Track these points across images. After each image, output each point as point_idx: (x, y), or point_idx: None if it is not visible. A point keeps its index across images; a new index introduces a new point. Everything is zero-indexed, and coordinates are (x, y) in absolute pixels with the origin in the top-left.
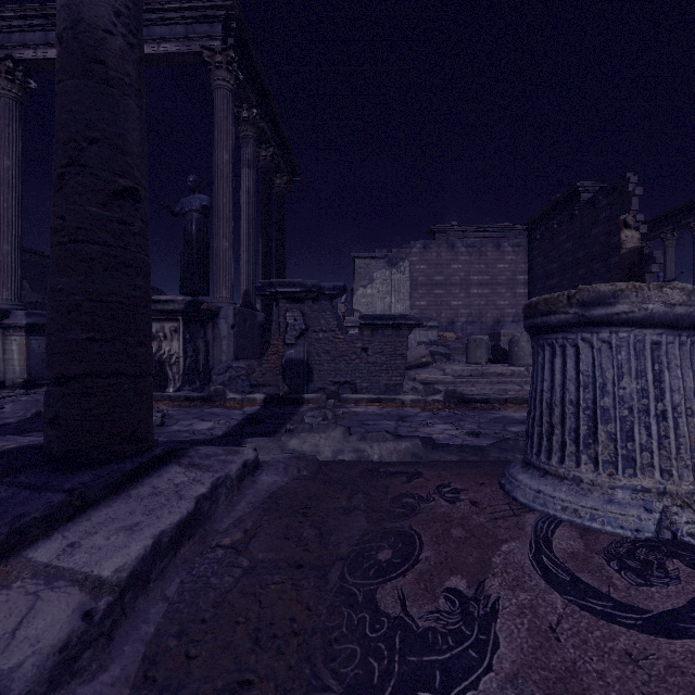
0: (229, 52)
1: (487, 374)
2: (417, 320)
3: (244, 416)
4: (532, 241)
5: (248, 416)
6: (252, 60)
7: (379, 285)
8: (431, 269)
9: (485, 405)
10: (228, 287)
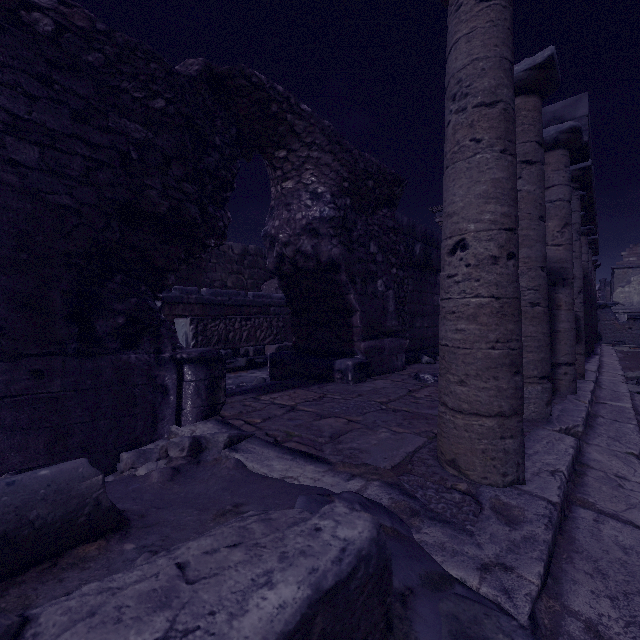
0: None
1: None
2: None
3: None
4: None
5: None
6: None
7: (635, 285)
8: None
9: None
10: None
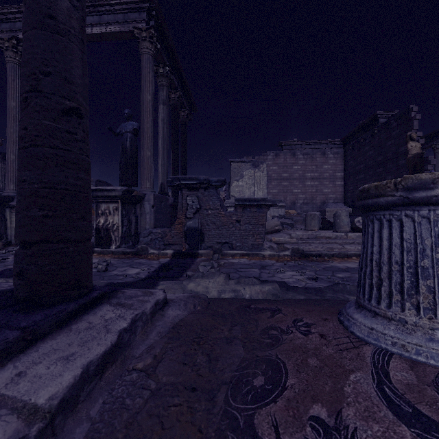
0: (151, 30)
1: (319, 237)
2: (273, 202)
3: (160, 265)
4: (346, 150)
5: (162, 265)
6: (165, 35)
7: (247, 179)
8: (280, 169)
9: (319, 258)
10: (150, 181)
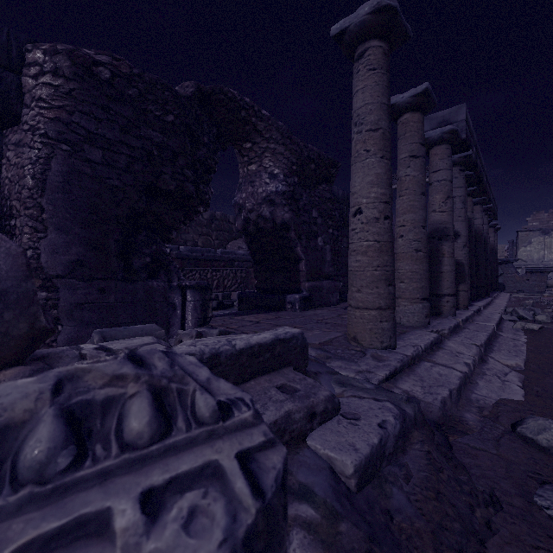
0: None
1: None
2: (551, 270)
3: None
4: None
5: None
6: None
7: (535, 245)
8: None
9: None
10: None
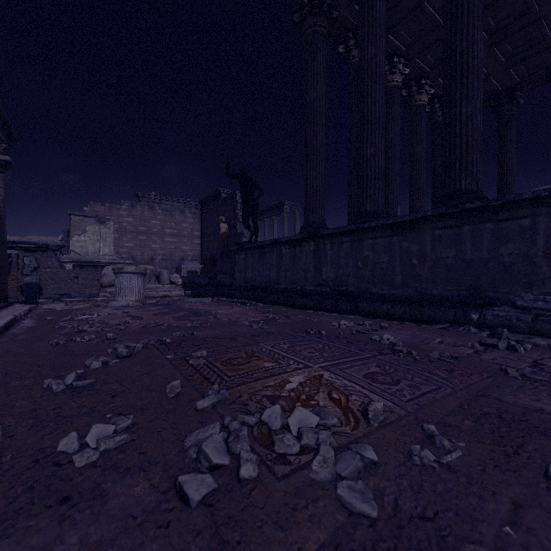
0: None
1: (145, 288)
2: (106, 264)
3: None
4: (202, 213)
5: None
6: None
7: (91, 235)
8: (137, 222)
9: None
10: None
